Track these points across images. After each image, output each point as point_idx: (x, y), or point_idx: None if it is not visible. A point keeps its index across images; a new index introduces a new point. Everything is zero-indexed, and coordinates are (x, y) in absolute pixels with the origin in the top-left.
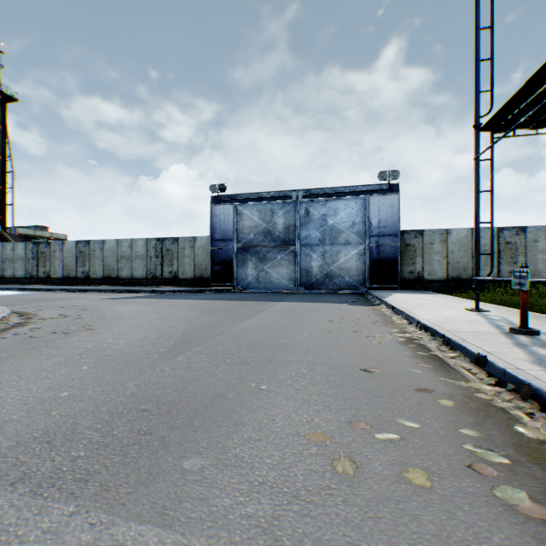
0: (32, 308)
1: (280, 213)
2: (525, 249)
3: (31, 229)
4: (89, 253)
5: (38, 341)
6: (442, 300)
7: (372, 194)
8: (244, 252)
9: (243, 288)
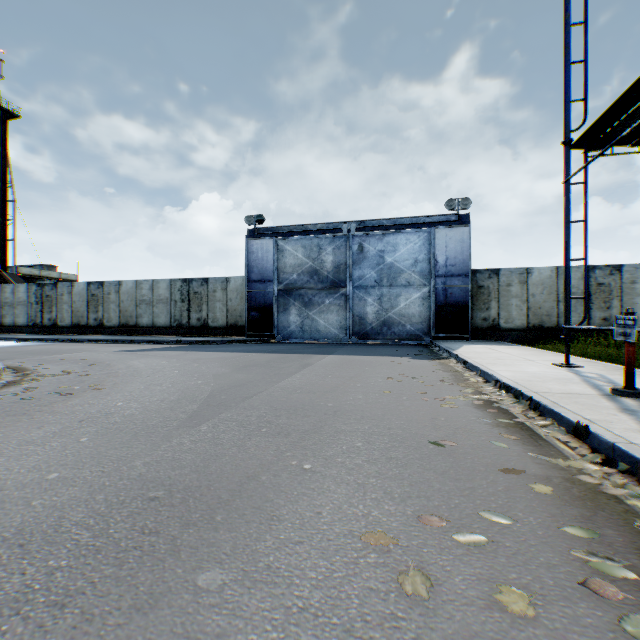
0: (32, 362)
1: (328, 249)
2: (620, 292)
3: (36, 268)
4: (102, 297)
5: (32, 404)
6: (523, 353)
7: (438, 227)
8: (286, 296)
9: (285, 338)
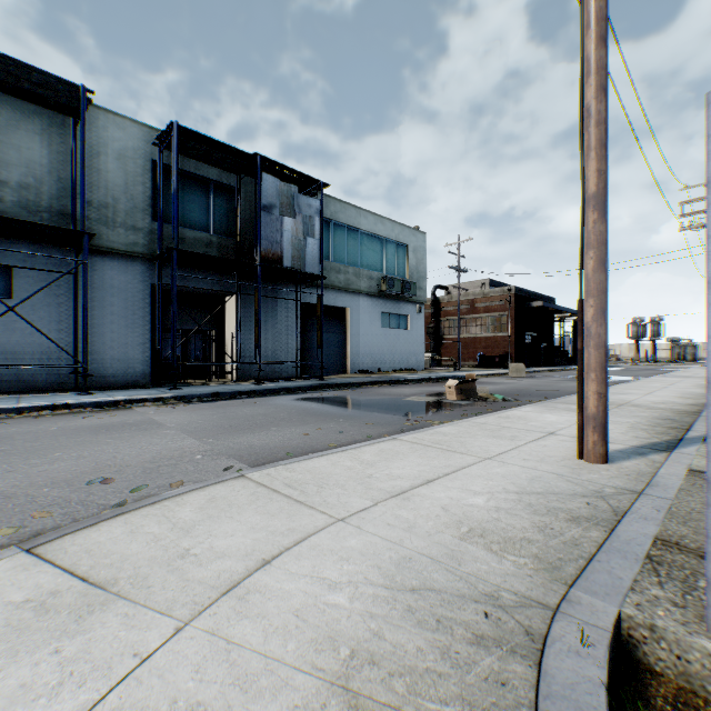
0: None
1: None
2: None
3: None
4: None
5: None
6: None
7: None
8: None
9: None
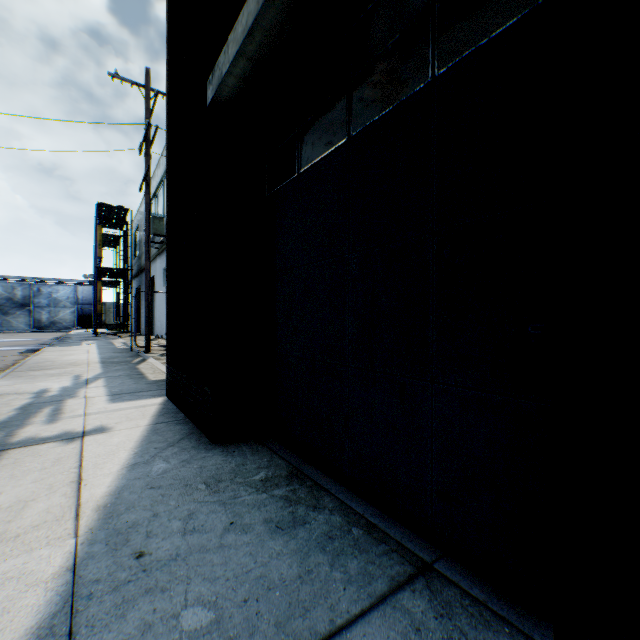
0: None
1: (21, 289)
2: None
3: None
4: None
5: None
6: None
7: (80, 285)
8: None
9: None
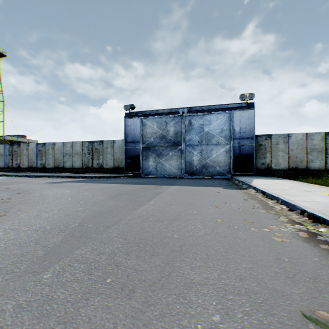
0: None
1: (171, 124)
2: None
3: (15, 137)
4: (45, 151)
5: None
6: (296, 185)
7: (235, 110)
8: (147, 150)
9: (146, 175)
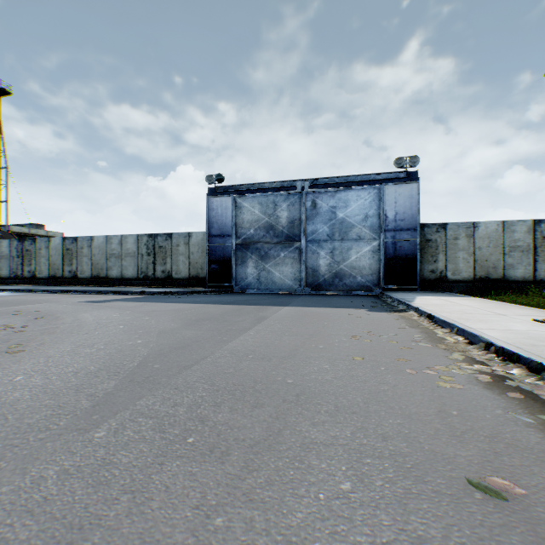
0: None
1: (283, 206)
2: None
3: (27, 227)
4: (76, 251)
5: None
6: (485, 306)
7: (387, 184)
8: (244, 250)
9: (243, 289)
